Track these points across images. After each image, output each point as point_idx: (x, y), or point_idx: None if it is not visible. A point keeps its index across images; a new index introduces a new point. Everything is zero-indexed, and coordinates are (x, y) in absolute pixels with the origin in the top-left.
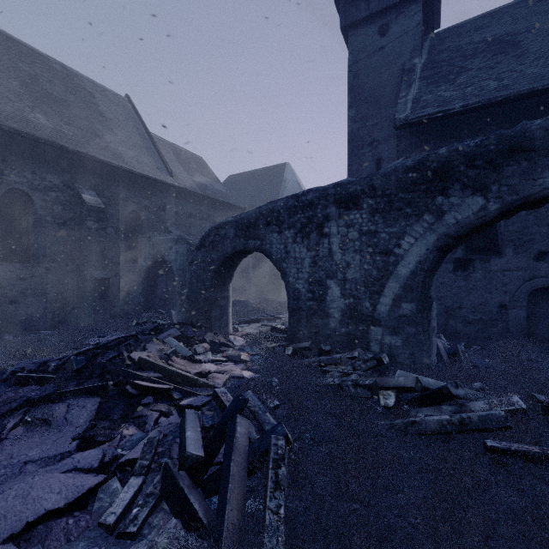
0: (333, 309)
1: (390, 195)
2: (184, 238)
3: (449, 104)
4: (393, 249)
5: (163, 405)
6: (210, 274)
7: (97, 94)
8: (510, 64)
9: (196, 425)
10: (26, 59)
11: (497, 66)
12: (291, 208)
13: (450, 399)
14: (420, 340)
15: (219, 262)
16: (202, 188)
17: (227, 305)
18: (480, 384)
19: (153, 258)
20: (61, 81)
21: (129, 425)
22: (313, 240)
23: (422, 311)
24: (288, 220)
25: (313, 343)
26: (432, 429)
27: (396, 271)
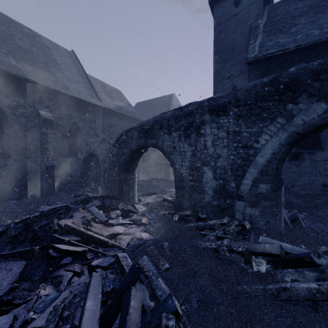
0: (207, 187)
1: (251, 104)
2: (106, 139)
3: (285, 46)
4: (253, 144)
5: (77, 265)
6: (122, 163)
7: (52, 48)
8: (327, 19)
9: (98, 290)
10: (5, 24)
11: (318, 20)
12: (177, 116)
13: (313, 266)
14: (274, 212)
15: (128, 155)
16: (120, 109)
17: (134, 184)
18: (326, 248)
19: (87, 153)
20: (28, 39)
21: (47, 285)
22: (193, 139)
23: (276, 190)
24: (175, 125)
25: (193, 212)
26: (303, 296)
27: (255, 160)
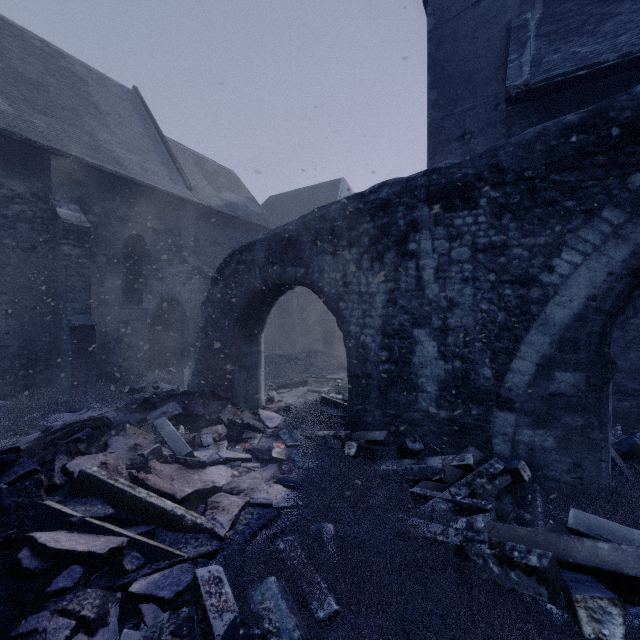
0: (424, 377)
1: (532, 178)
2: (201, 269)
3: (591, 60)
4: (538, 274)
5: (93, 593)
6: (231, 320)
7: (91, 82)
8: None
9: None
10: None
11: None
12: (353, 213)
13: None
14: (594, 441)
15: (243, 302)
16: (232, 207)
17: (257, 365)
18: None
19: (161, 298)
20: (39, 61)
21: None
22: (390, 264)
23: (598, 388)
24: (348, 234)
25: (391, 434)
26: None
27: (544, 314)
